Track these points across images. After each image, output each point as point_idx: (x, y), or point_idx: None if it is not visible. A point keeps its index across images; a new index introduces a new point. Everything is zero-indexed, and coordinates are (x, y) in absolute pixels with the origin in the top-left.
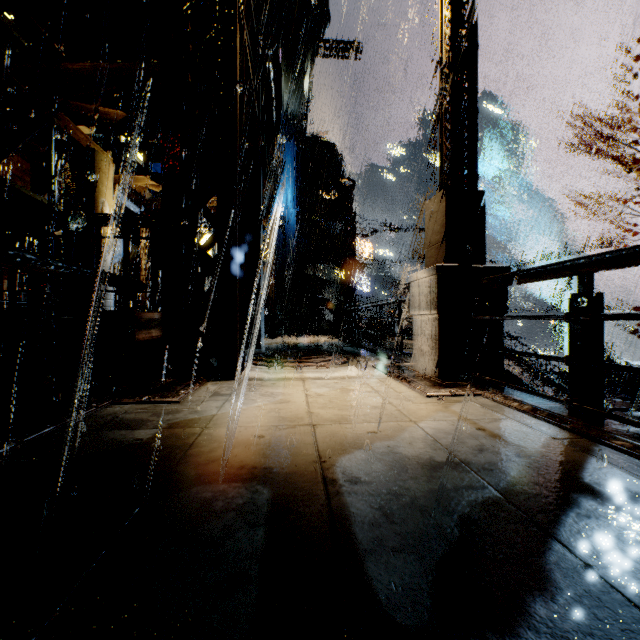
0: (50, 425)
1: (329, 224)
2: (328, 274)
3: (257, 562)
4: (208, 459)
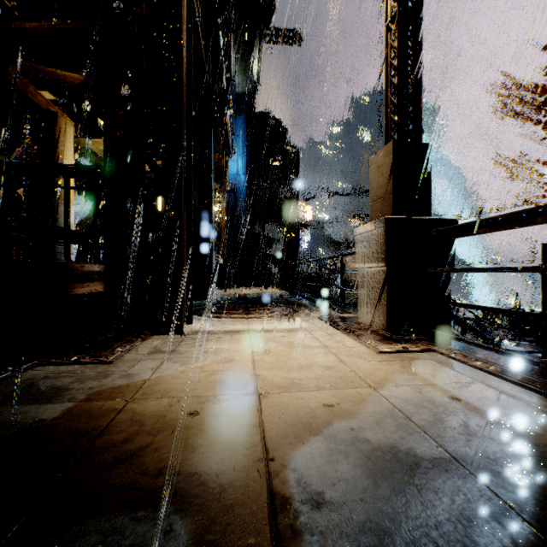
0: None
1: (275, 189)
2: (274, 233)
3: None
4: (117, 457)
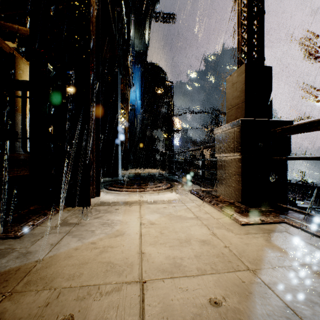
0: None
1: (159, 109)
2: (158, 136)
3: None
4: None
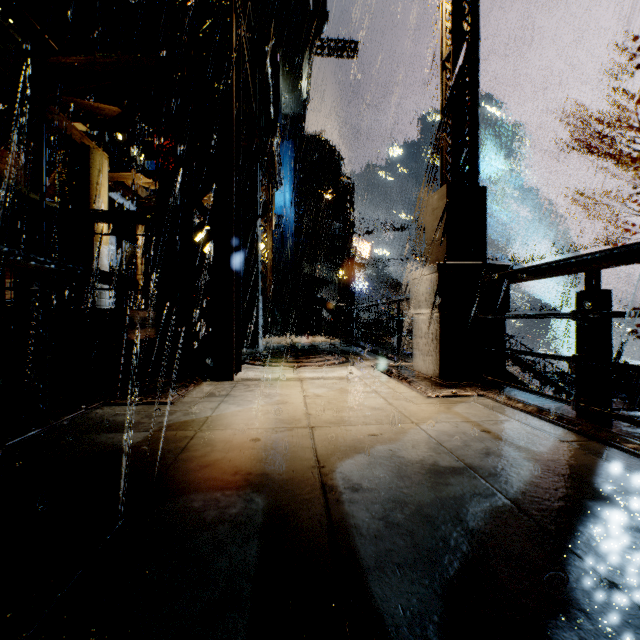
0: (35, 428)
1: (327, 223)
2: (326, 274)
3: (250, 582)
4: (200, 464)
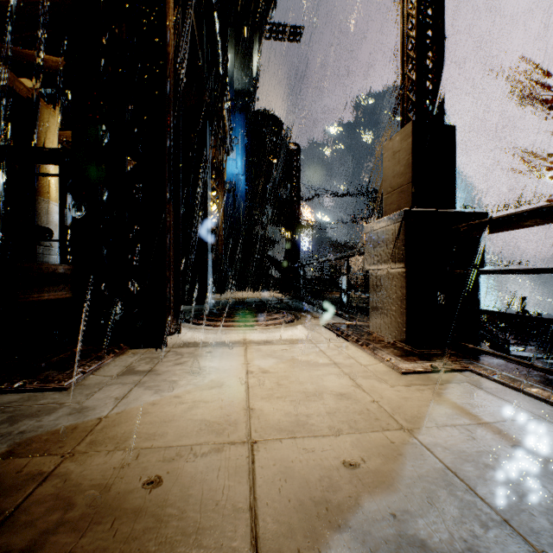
0: None
1: (275, 189)
2: (274, 236)
3: None
4: None
